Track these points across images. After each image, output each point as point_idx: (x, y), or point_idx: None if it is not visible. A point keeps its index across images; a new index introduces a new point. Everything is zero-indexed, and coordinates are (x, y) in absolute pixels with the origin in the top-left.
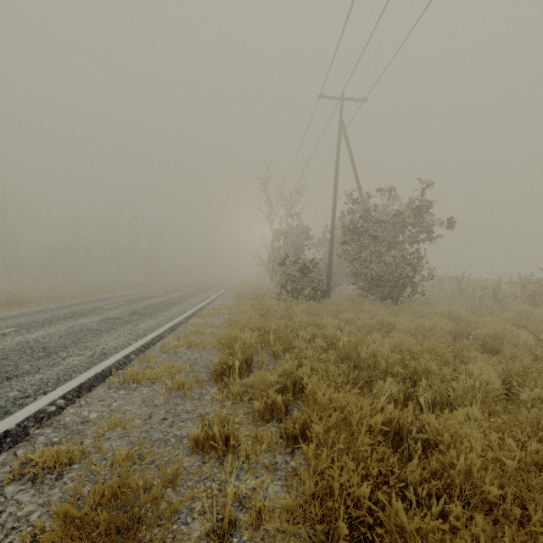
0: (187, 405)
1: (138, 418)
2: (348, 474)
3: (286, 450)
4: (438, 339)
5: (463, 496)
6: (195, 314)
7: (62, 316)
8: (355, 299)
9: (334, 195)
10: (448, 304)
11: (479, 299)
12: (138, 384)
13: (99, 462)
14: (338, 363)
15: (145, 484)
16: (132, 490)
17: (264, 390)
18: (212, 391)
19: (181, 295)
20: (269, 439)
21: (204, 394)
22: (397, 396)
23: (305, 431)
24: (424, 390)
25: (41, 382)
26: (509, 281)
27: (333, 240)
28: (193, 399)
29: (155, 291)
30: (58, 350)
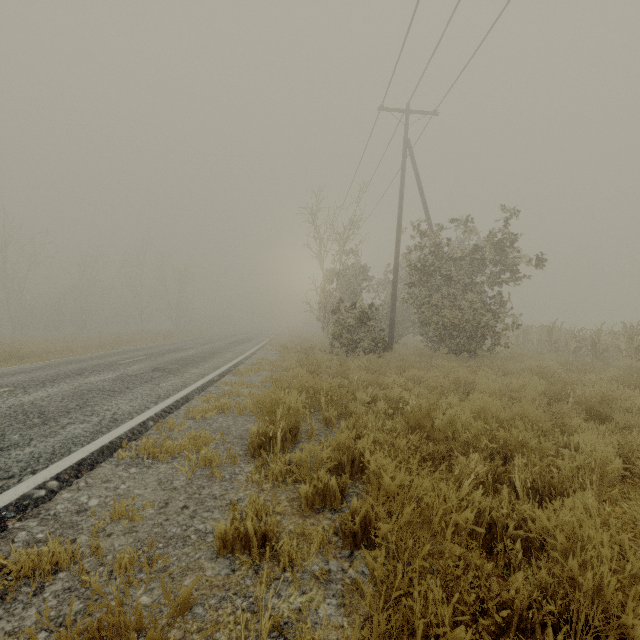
0: (215, 488)
1: (151, 506)
2: (434, 606)
3: (342, 552)
4: (530, 403)
5: (591, 628)
6: (230, 370)
7: (69, 372)
8: (423, 352)
9: (398, 227)
10: (537, 358)
11: (574, 353)
12: (155, 460)
13: (94, 569)
14: (407, 433)
15: (139, 622)
16: (120, 633)
17: (313, 470)
18: (247, 469)
19: (215, 348)
20: (320, 538)
21: (238, 474)
22: (484, 477)
23: (368, 526)
24: (521, 471)
25: (30, 457)
26: (611, 331)
27: (396, 282)
28: (223, 480)
29: (184, 343)
30: (58, 416)
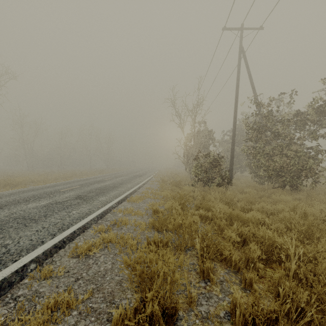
0: None
1: None
2: None
3: None
4: None
5: None
6: (127, 197)
7: (22, 199)
8: (255, 186)
9: (235, 104)
10: None
11: None
12: None
13: None
14: None
15: None
16: None
17: None
18: None
19: (122, 180)
20: None
21: None
22: None
23: None
24: None
25: None
26: None
27: (234, 139)
28: None
29: (107, 176)
30: None
